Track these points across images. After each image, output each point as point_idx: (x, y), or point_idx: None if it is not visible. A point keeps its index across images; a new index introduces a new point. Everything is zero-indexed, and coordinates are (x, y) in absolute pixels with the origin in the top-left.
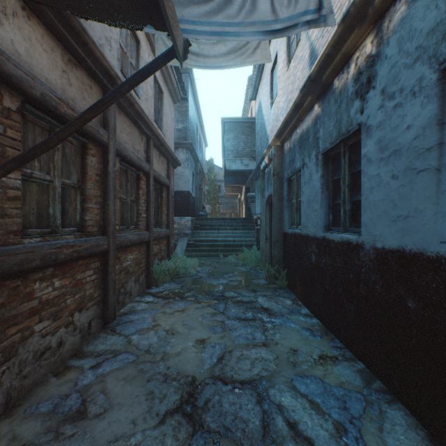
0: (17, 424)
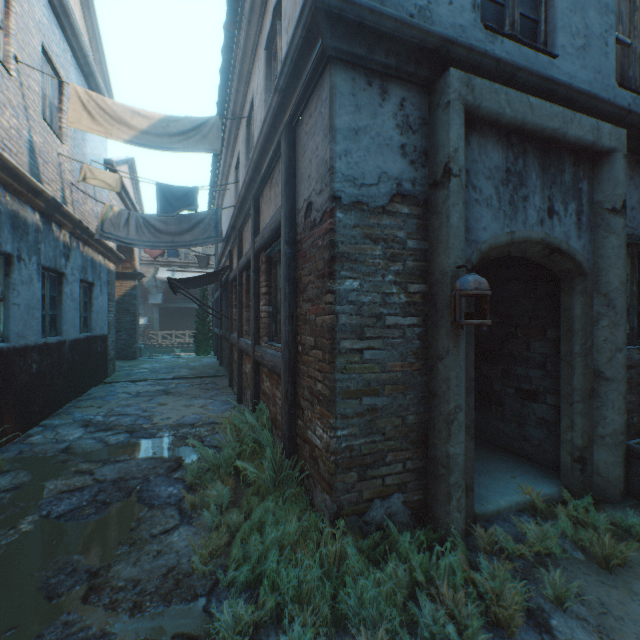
0: (226, 388)
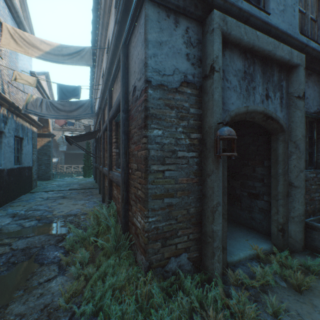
0: (97, 194)
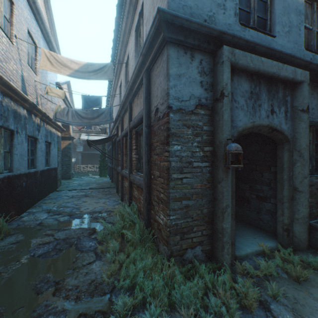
0: (115, 193)
